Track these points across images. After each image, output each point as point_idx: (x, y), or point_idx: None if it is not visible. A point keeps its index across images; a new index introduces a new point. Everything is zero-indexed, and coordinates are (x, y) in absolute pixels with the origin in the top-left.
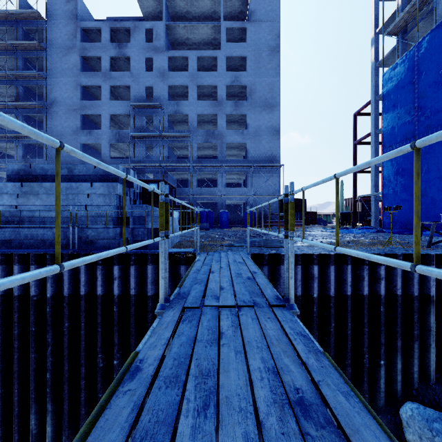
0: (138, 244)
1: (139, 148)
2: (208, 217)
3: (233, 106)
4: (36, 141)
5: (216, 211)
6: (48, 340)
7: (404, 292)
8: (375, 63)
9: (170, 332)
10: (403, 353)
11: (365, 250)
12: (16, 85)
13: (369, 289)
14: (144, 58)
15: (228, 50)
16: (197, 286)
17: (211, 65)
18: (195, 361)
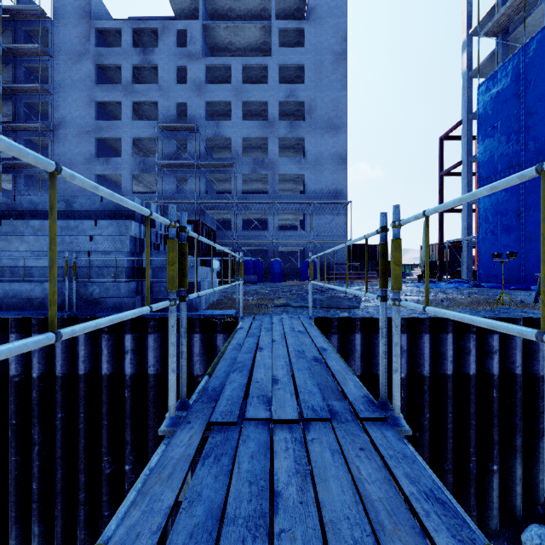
0: (103, 320)
1: (169, 180)
2: (257, 268)
3: (288, 127)
4: (39, 172)
5: (266, 260)
6: (34, 436)
7: (525, 370)
8: (467, 73)
9: (176, 491)
10: (524, 454)
11: (469, 312)
12: (13, 101)
13: (477, 366)
14: (176, 67)
15: (282, 56)
16: (236, 375)
17: (260, 76)
18: None
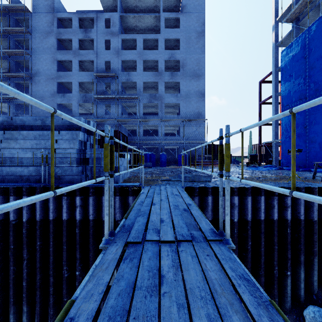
0: (74, 186)
1: (100, 106)
2: (151, 158)
3: (170, 75)
4: (24, 102)
5: (157, 154)
6: (24, 255)
7: (306, 217)
8: (275, 44)
9: (110, 275)
10: (305, 265)
11: (274, 184)
12: (9, 60)
13: (278, 215)
14: (104, 40)
15: (166, 34)
16: (140, 218)
17: (154, 45)
18: (133, 321)
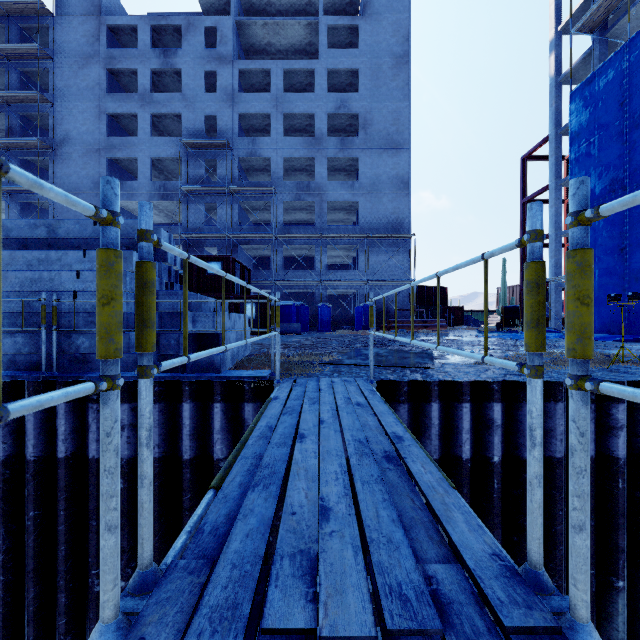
0: None
1: (195, 208)
2: (301, 315)
3: (339, 144)
4: (38, 199)
5: (312, 305)
6: None
7: None
8: (556, 79)
9: None
10: None
11: None
12: (7, 114)
13: (596, 447)
14: (203, 72)
15: (331, 59)
16: (257, 497)
17: (305, 83)
18: None
